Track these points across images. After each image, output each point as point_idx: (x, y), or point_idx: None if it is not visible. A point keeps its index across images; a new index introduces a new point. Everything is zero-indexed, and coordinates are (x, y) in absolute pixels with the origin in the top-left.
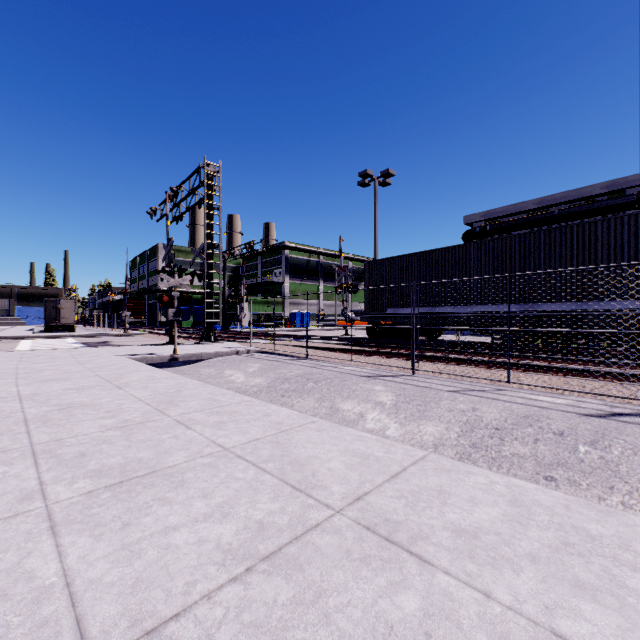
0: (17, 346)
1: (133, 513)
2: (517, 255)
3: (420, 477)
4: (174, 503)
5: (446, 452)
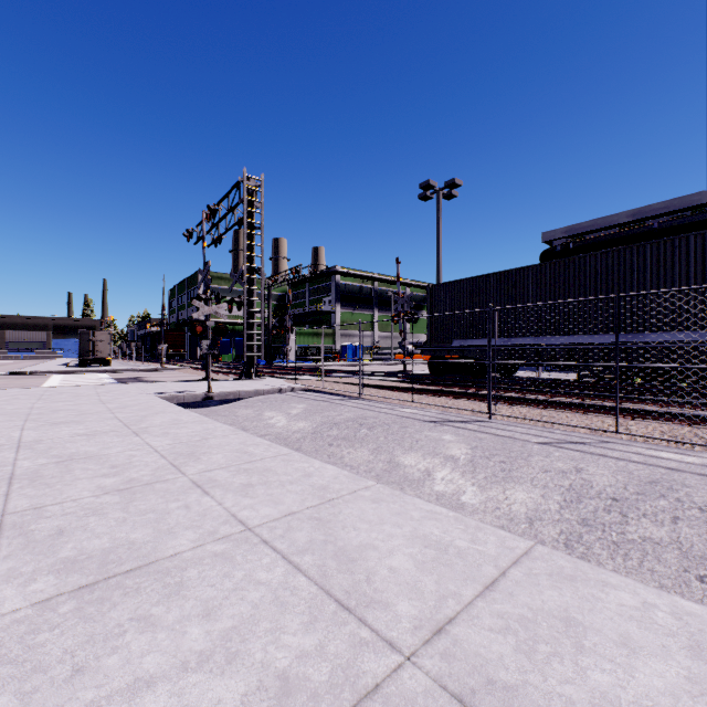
0: (46, 382)
1: (94, 646)
2: (615, 274)
3: (530, 590)
4: (159, 628)
5: (546, 530)
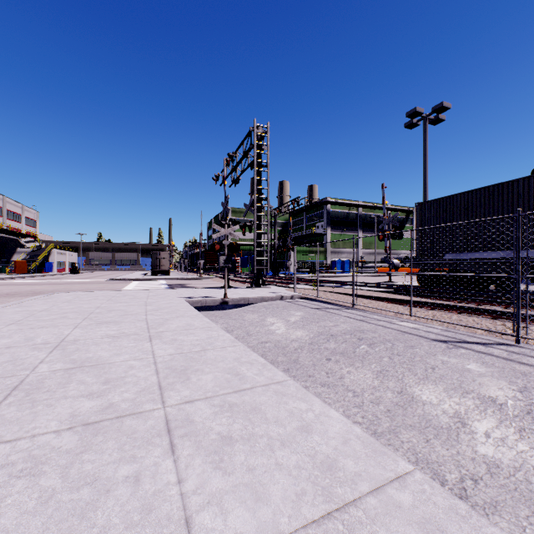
0: (126, 286)
1: None
2: None
3: None
4: None
5: None
